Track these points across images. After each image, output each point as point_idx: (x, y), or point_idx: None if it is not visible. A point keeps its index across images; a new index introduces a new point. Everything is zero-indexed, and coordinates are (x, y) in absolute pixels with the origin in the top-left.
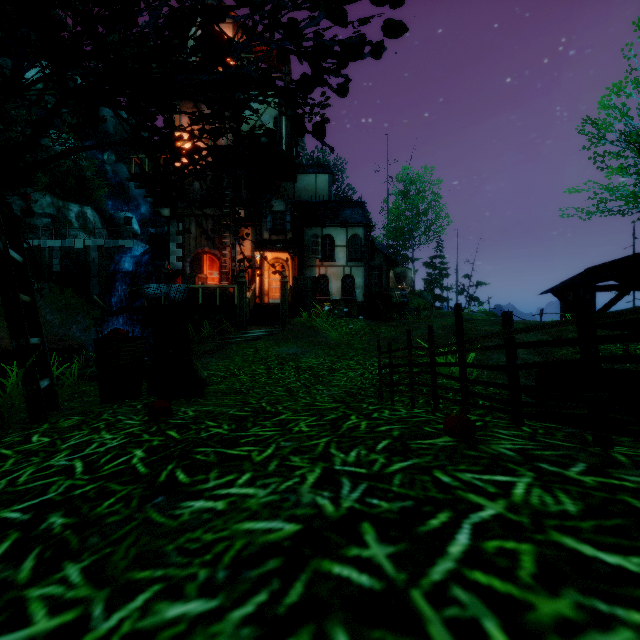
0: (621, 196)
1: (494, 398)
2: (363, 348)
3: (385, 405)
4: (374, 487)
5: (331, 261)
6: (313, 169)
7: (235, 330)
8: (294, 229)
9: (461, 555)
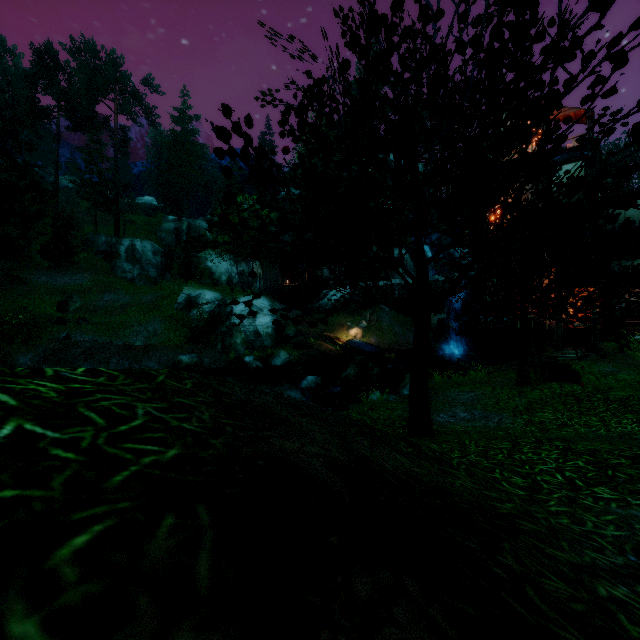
0: None
1: None
2: None
3: None
4: None
5: None
6: None
7: (550, 349)
8: None
9: None
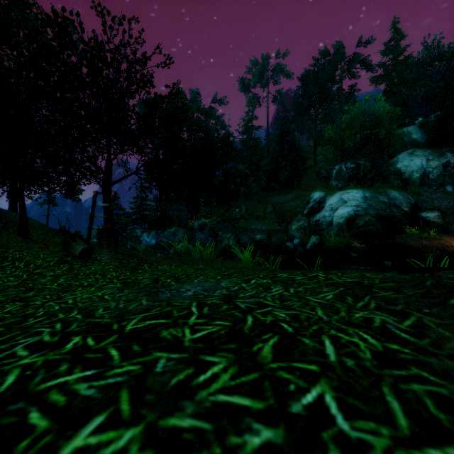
0: None
1: None
2: None
3: None
4: None
5: None
6: None
7: None
8: None
9: None
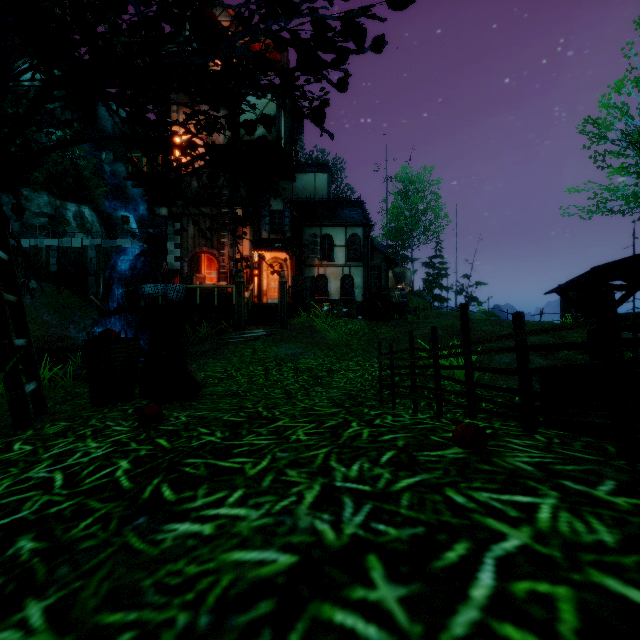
0: (622, 195)
1: (504, 404)
2: (363, 349)
3: (386, 408)
4: (380, 509)
5: (330, 261)
6: (312, 168)
7: (233, 330)
8: (293, 228)
9: (486, 601)
